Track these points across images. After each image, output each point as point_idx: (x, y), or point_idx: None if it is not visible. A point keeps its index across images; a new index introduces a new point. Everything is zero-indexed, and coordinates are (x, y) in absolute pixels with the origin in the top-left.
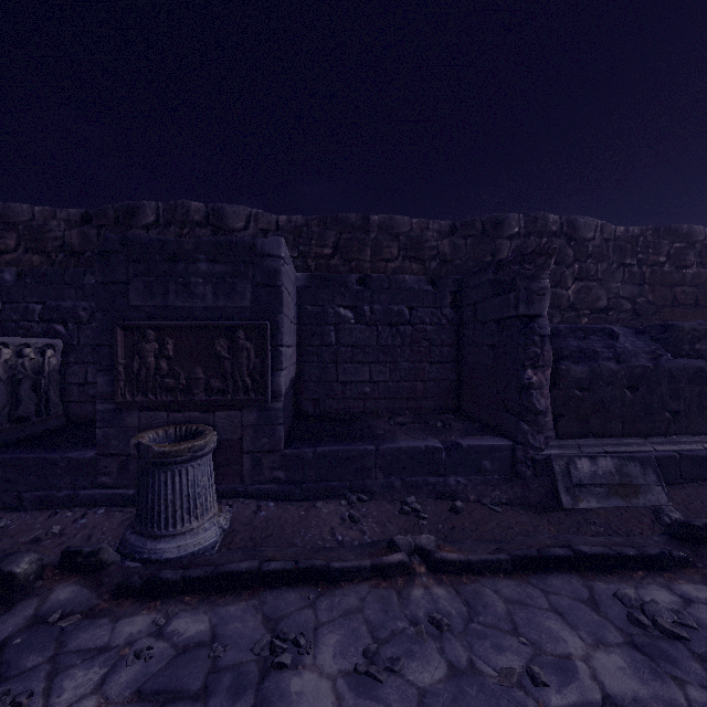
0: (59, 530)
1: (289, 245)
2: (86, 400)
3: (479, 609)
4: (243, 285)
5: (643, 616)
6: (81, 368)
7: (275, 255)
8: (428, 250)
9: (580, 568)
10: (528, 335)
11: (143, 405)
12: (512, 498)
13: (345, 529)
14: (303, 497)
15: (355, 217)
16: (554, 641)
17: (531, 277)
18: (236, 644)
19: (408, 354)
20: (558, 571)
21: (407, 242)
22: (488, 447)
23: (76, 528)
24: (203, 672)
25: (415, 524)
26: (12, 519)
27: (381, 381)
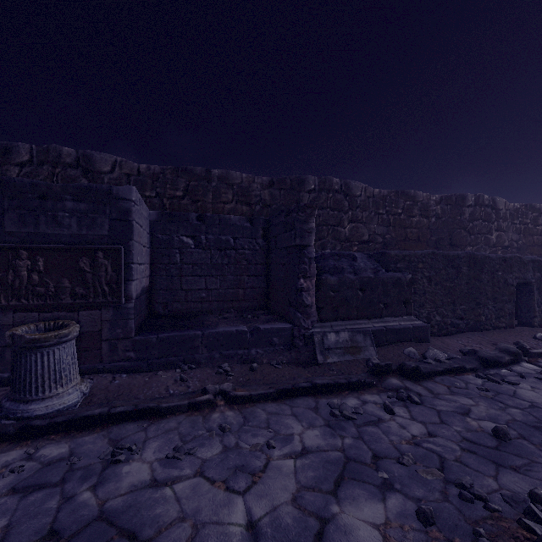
0: None
1: (149, 187)
2: None
3: (251, 419)
4: (102, 219)
5: (337, 411)
6: None
7: (127, 199)
8: (253, 197)
9: (315, 393)
10: (301, 257)
11: (16, 308)
12: (289, 360)
13: (176, 386)
14: (149, 369)
15: (200, 169)
16: (287, 428)
17: (304, 221)
18: (88, 456)
19: (233, 269)
20: (303, 396)
21: (239, 190)
22: (277, 329)
23: None
24: (62, 472)
25: (225, 379)
26: None
27: (214, 289)
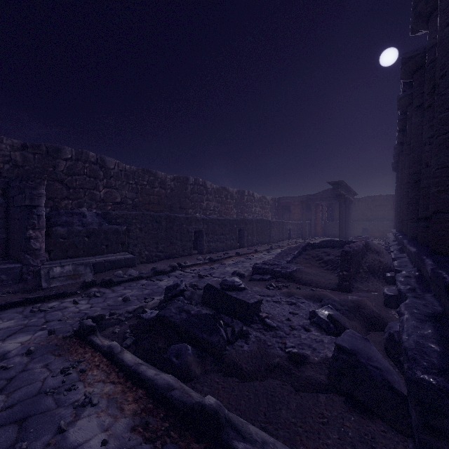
0: None
1: None
2: None
3: None
4: None
5: (35, 309)
6: None
7: None
8: (1, 156)
9: (26, 304)
10: (31, 214)
11: None
12: (16, 290)
13: None
14: None
15: None
16: None
17: (34, 188)
18: None
19: None
20: (15, 307)
21: None
22: (5, 269)
23: None
24: None
25: None
26: None
27: None
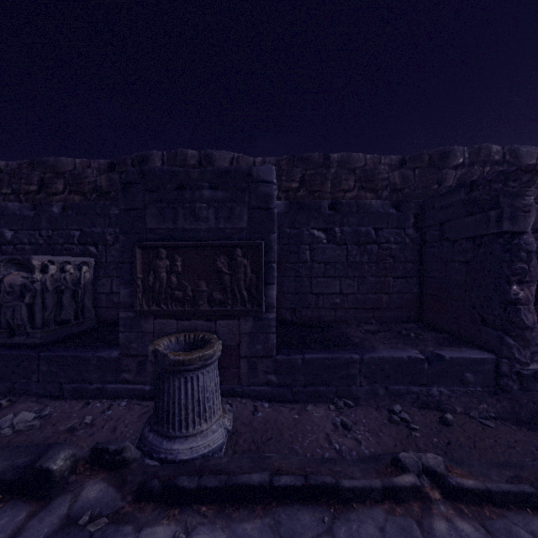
0: (90, 421)
1: None
2: (112, 306)
3: None
4: (240, 209)
5: None
6: (108, 281)
7: (268, 181)
8: (380, 181)
9: None
10: (513, 251)
11: (156, 314)
12: (500, 412)
13: (339, 437)
14: (293, 399)
15: (317, 155)
16: None
17: (515, 195)
18: None
19: (374, 269)
20: None
21: (362, 175)
22: (471, 360)
23: (104, 419)
24: None
25: (408, 435)
26: (55, 407)
27: (350, 293)
